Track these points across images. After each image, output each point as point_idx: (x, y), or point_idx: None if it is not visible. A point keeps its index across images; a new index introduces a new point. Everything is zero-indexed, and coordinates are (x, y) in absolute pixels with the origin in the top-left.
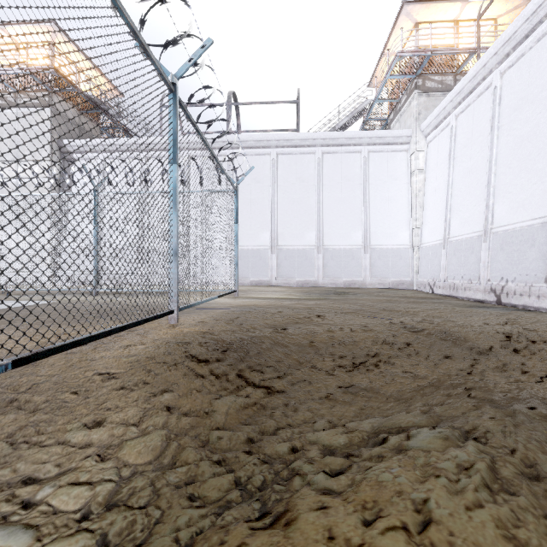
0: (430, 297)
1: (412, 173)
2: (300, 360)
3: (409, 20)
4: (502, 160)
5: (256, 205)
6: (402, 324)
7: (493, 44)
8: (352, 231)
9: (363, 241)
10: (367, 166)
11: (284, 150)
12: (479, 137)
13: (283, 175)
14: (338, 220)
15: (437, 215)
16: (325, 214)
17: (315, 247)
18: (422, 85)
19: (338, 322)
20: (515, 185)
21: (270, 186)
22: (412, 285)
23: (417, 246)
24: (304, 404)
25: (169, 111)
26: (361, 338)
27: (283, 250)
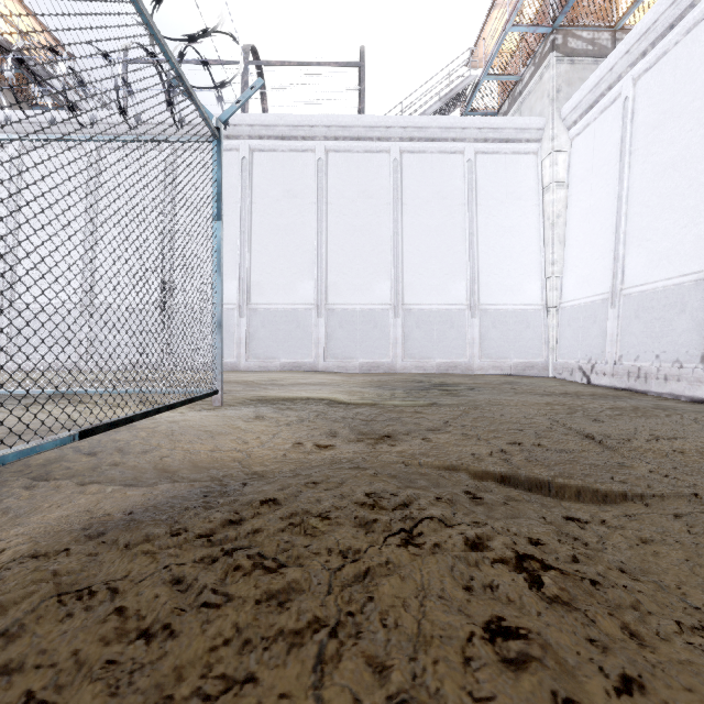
0: (602, 392)
1: (545, 189)
2: None
3: None
4: None
5: (292, 235)
6: None
7: None
8: (450, 280)
9: (468, 297)
10: (474, 175)
11: (338, 145)
12: (693, 102)
13: (336, 186)
14: (428, 262)
15: (594, 253)
16: (406, 253)
17: (390, 307)
18: (563, 45)
19: None
20: None
21: (315, 204)
22: (546, 370)
23: (555, 306)
24: None
25: None
26: None
27: (336, 312)
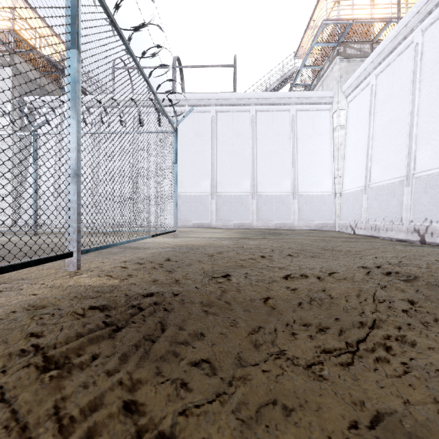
0: (355, 237)
1: (334, 129)
2: (255, 339)
3: None
4: (425, 110)
5: (198, 156)
6: (381, 269)
7: (415, 3)
8: (282, 179)
9: (292, 188)
10: (295, 123)
11: (222, 108)
12: (400, 91)
13: (221, 130)
14: (270, 169)
15: (357, 165)
16: (258, 165)
17: (250, 193)
18: (343, 52)
19: (288, 265)
20: None
21: (210, 140)
22: (334, 227)
23: (339, 193)
24: None
25: None
26: (337, 292)
27: (221, 196)
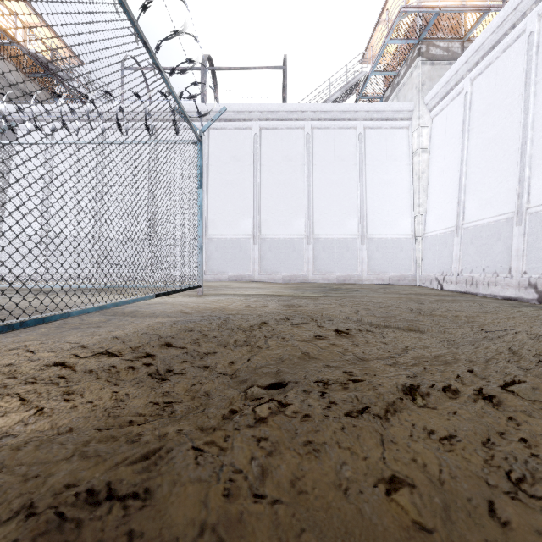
0: (446, 293)
1: (414, 153)
2: None
3: None
4: None
5: (236, 187)
6: None
7: None
8: (347, 218)
9: (359, 230)
10: (364, 144)
11: (268, 124)
12: (506, 99)
13: (267, 153)
14: (331, 205)
15: (446, 199)
16: (315, 199)
17: (305, 236)
18: (426, 52)
19: (387, 350)
20: None
21: (252, 166)
22: (414, 281)
23: (420, 236)
24: None
25: None
26: None
27: (267, 240)
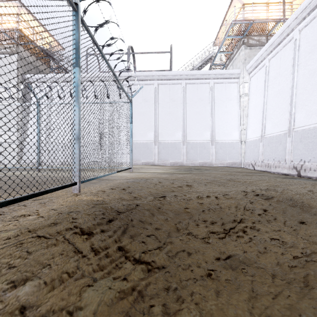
0: (253, 171)
1: (240, 96)
2: (177, 227)
3: (239, 2)
4: (301, 85)
5: (145, 115)
6: (254, 192)
7: (294, 11)
8: (204, 131)
9: (211, 137)
10: (213, 92)
11: (162, 82)
12: (285, 71)
13: (162, 97)
14: (196, 124)
15: (256, 121)
16: (187, 121)
17: (181, 141)
18: (247, 42)
19: (202, 190)
20: (310, 100)
21: (154, 104)
22: (240, 165)
23: (244, 141)
24: (186, 288)
25: (73, 26)
26: (225, 205)
27: (162, 143)
